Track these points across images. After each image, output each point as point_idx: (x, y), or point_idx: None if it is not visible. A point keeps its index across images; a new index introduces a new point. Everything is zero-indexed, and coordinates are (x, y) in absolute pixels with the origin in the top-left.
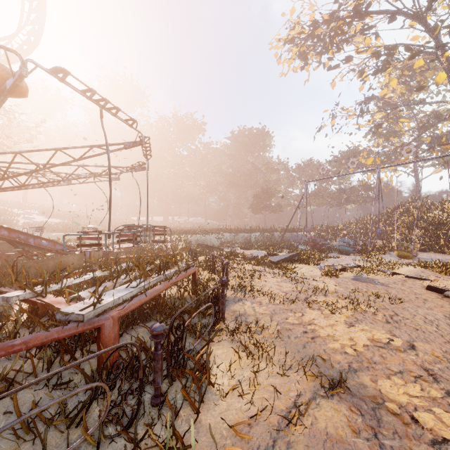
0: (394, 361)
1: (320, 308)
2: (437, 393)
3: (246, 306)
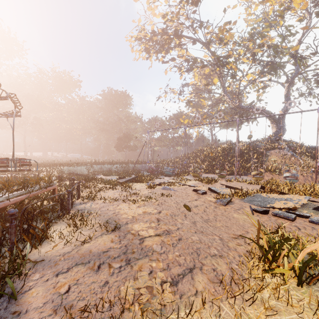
0: (147, 218)
1: (129, 202)
2: (154, 225)
3: (87, 205)
